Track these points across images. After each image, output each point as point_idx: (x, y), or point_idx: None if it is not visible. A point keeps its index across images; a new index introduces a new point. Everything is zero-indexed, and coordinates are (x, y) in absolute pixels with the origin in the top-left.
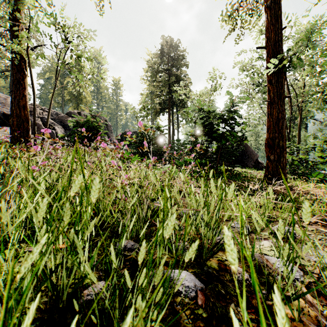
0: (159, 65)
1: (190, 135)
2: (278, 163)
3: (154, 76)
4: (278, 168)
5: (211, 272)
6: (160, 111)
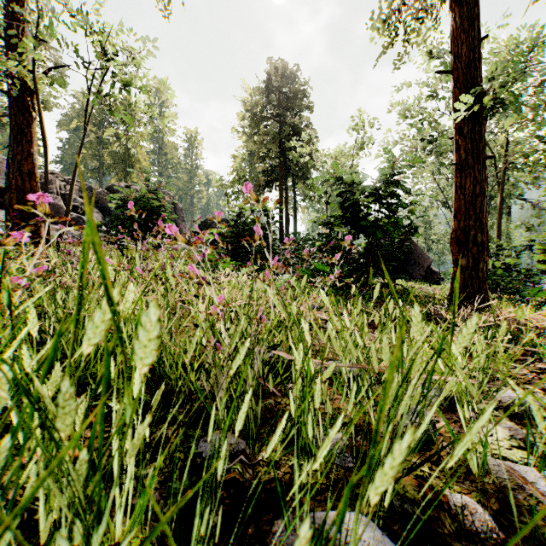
0: (264, 107)
1: (321, 224)
2: (475, 272)
3: (255, 126)
4: (474, 281)
5: (411, 511)
6: (265, 184)
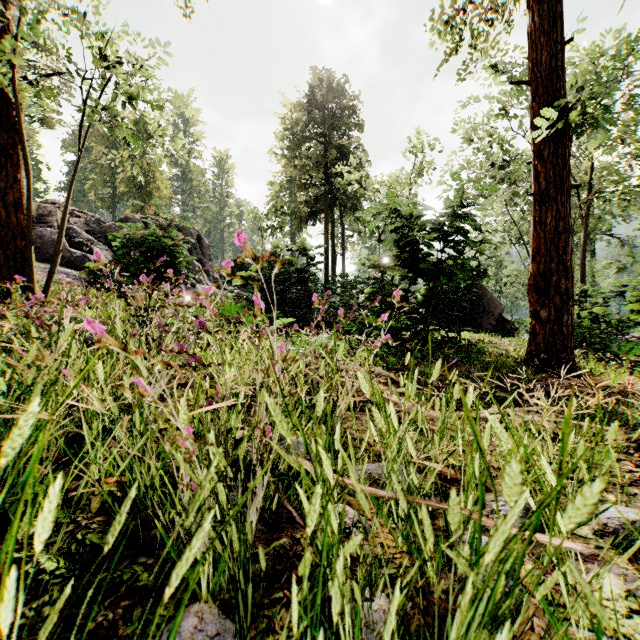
0: (306, 125)
1: (371, 266)
2: (557, 326)
3: (295, 148)
4: (556, 337)
5: None
6: (307, 216)
